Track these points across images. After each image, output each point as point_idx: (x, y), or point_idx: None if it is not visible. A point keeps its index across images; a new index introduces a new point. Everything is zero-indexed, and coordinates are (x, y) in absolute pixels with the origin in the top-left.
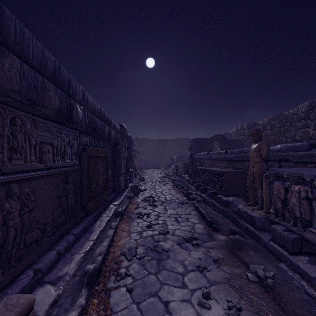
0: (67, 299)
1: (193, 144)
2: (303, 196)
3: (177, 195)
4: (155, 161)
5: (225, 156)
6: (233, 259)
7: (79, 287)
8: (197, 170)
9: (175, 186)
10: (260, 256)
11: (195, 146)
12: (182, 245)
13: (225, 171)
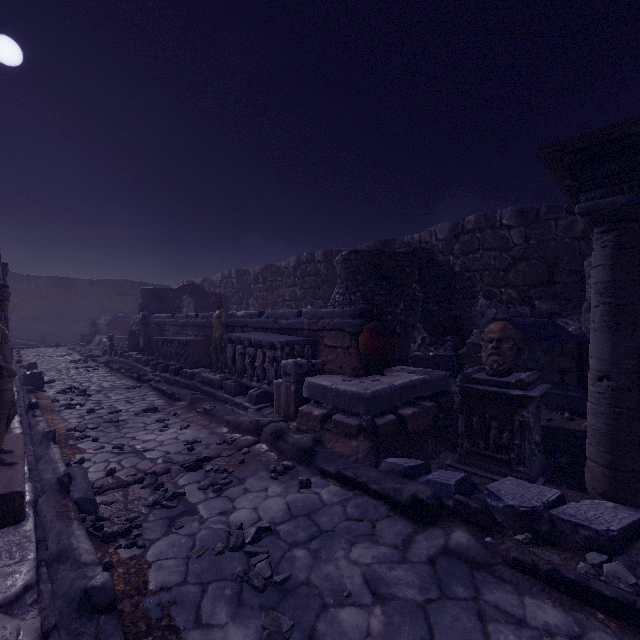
0: (39, 448)
1: (147, 299)
2: (240, 353)
3: (122, 381)
4: (46, 330)
5: (196, 321)
6: (191, 411)
7: (47, 440)
8: (154, 343)
9: (113, 372)
10: (212, 403)
11: (151, 301)
12: (140, 415)
13: (192, 339)
